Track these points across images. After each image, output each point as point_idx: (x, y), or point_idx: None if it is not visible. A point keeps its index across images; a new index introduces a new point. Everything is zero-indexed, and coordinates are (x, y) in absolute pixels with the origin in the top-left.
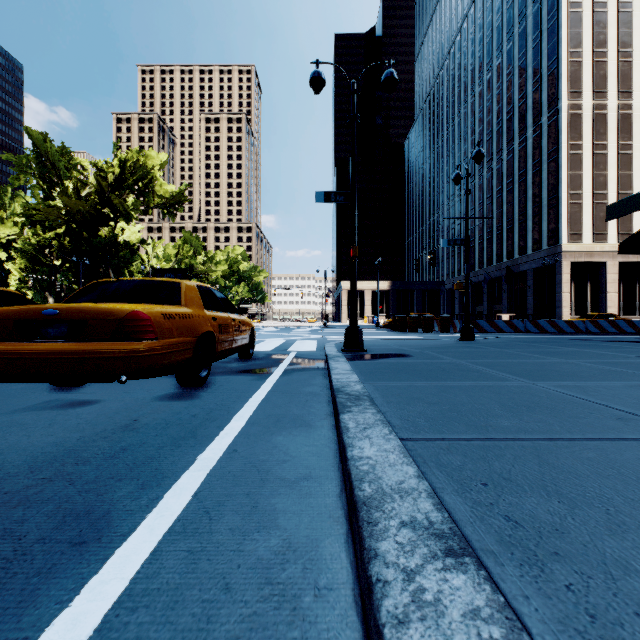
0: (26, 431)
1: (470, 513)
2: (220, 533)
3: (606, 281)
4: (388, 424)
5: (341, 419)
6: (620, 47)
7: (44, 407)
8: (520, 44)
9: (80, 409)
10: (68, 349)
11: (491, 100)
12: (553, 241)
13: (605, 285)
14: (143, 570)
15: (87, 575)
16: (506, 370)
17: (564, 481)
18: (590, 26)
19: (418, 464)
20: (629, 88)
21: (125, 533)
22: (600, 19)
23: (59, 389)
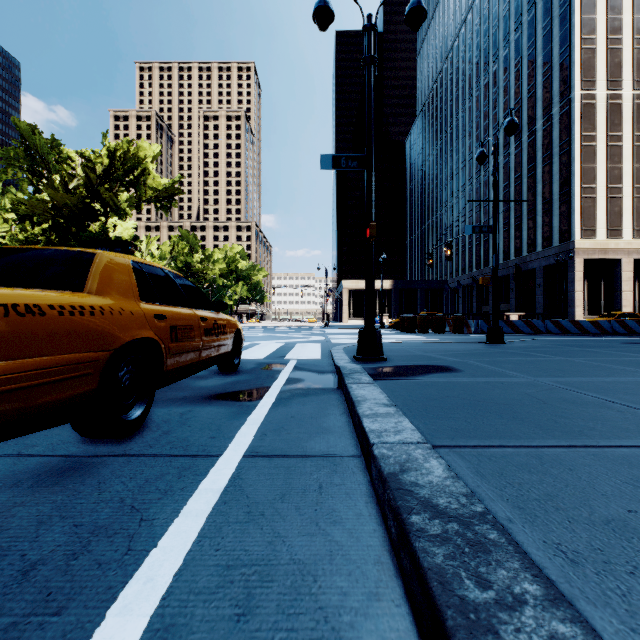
0: None
1: None
2: None
3: (621, 279)
4: None
5: None
6: (636, 34)
7: None
8: (529, 33)
9: None
10: None
11: (497, 92)
12: (565, 237)
13: (620, 283)
14: None
15: None
16: None
17: None
18: (604, 12)
19: None
20: None
21: None
22: (615, 4)
23: None
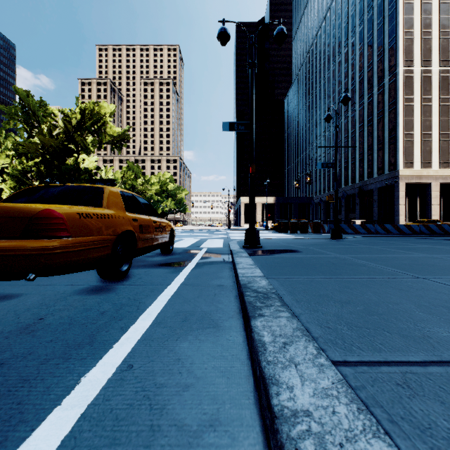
0: None
1: None
2: None
3: (431, 196)
4: (310, 336)
5: (253, 327)
6: (441, 28)
7: None
8: (368, 27)
9: None
10: None
11: (347, 67)
12: (392, 168)
13: (430, 199)
14: None
15: None
16: (388, 264)
17: None
18: (419, 13)
19: (385, 427)
20: (447, 58)
21: None
22: (426, 8)
23: None
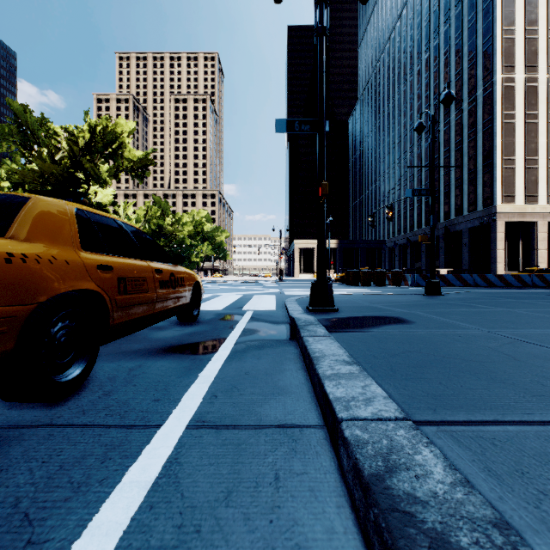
0: None
1: None
2: None
3: (537, 239)
4: None
5: None
6: (549, 25)
7: None
8: (456, 25)
9: None
10: None
11: (429, 77)
12: (488, 203)
13: (536, 243)
14: None
15: None
16: None
17: None
18: (522, 6)
19: None
20: None
21: None
22: None
23: None
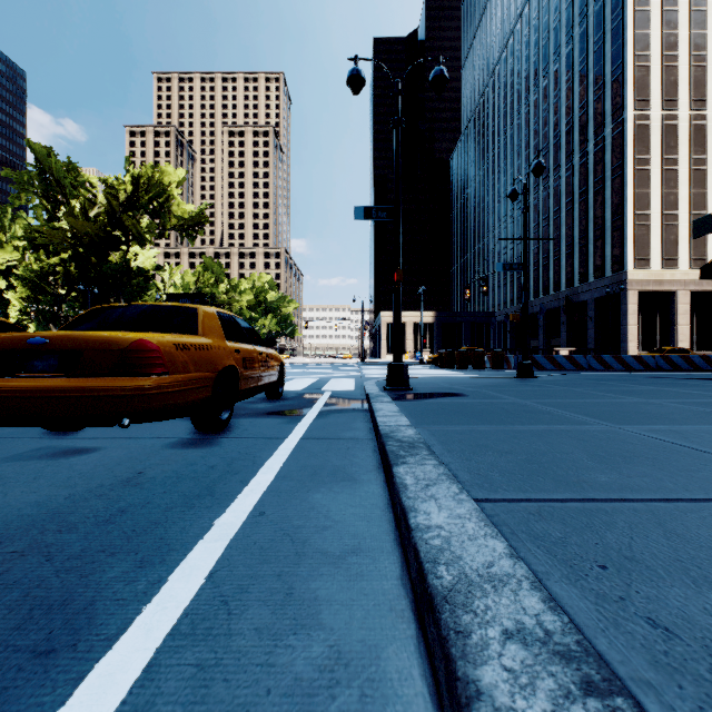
0: (4, 487)
1: (596, 614)
2: (242, 636)
3: (677, 312)
4: (456, 480)
5: (395, 473)
6: (693, 50)
7: (31, 456)
8: (580, 47)
9: (74, 459)
10: (58, 386)
11: (548, 110)
12: (618, 267)
13: (676, 316)
14: (131, 699)
15: (49, 707)
16: (581, 412)
17: (709, 562)
18: (659, 26)
19: (505, 536)
20: (703, 96)
21: (111, 636)
22: (670, 19)
23: (53, 434)
